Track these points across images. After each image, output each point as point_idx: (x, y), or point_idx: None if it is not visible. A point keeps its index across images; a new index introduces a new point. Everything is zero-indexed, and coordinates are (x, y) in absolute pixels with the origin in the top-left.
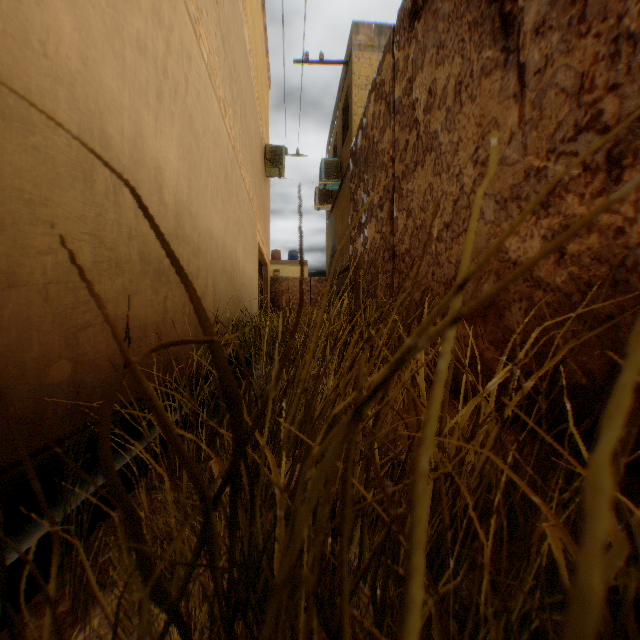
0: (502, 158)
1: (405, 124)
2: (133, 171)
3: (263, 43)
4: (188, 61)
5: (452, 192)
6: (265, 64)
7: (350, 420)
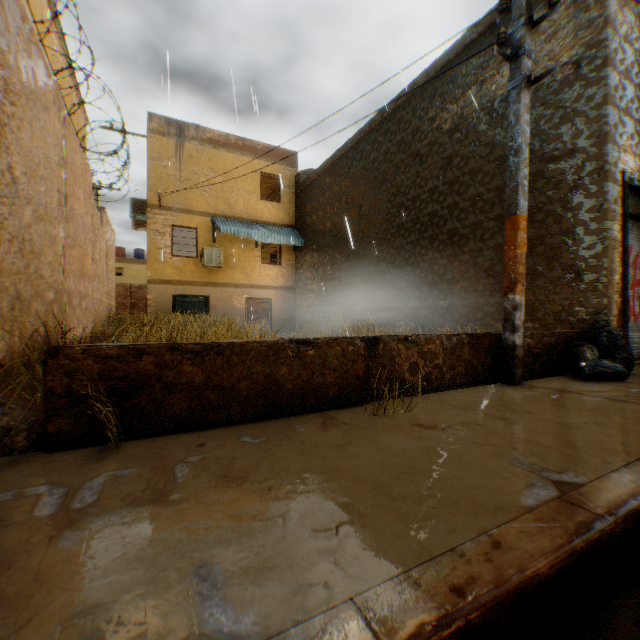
0: None
1: None
2: None
3: (75, 100)
4: None
5: None
6: (79, 112)
7: None
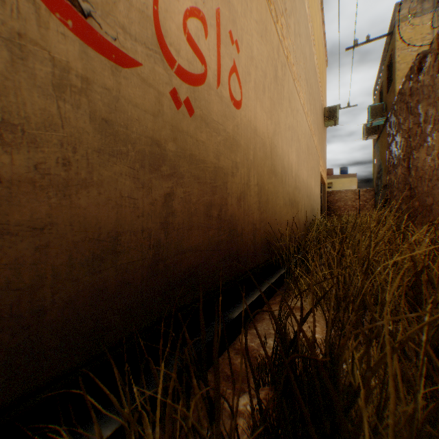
0: None
1: (414, 122)
2: (287, 172)
3: (323, 44)
4: (297, 113)
5: (430, 166)
6: (324, 55)
7: (361, 233)
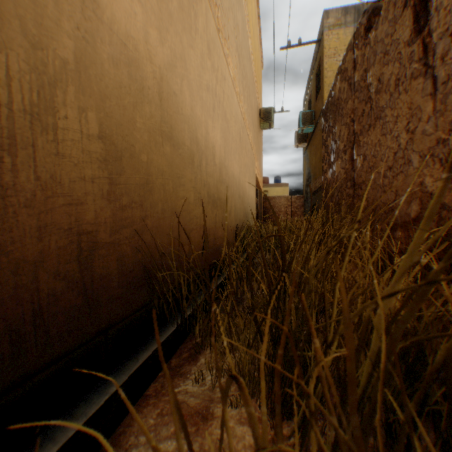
0: (422, 130)
1: (361, 99)
2: (205, 152)
3: (258, 40)
4: (224, 81)
5: (392, 147)
6: (260, 54)
7: (326, 255)
